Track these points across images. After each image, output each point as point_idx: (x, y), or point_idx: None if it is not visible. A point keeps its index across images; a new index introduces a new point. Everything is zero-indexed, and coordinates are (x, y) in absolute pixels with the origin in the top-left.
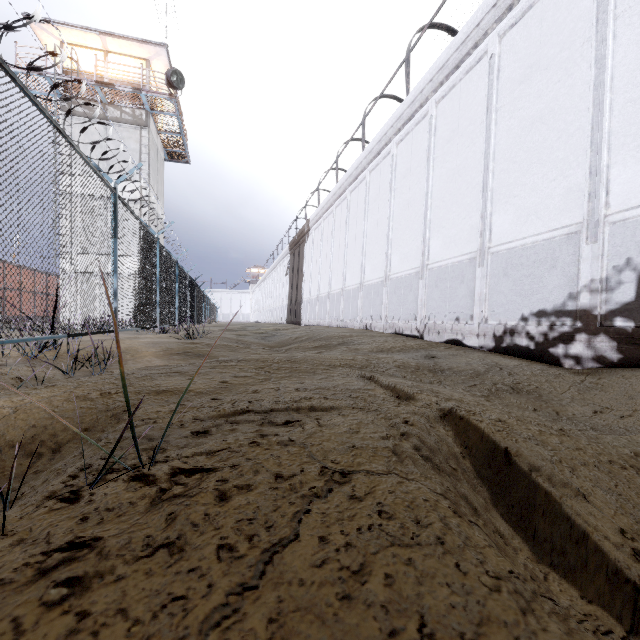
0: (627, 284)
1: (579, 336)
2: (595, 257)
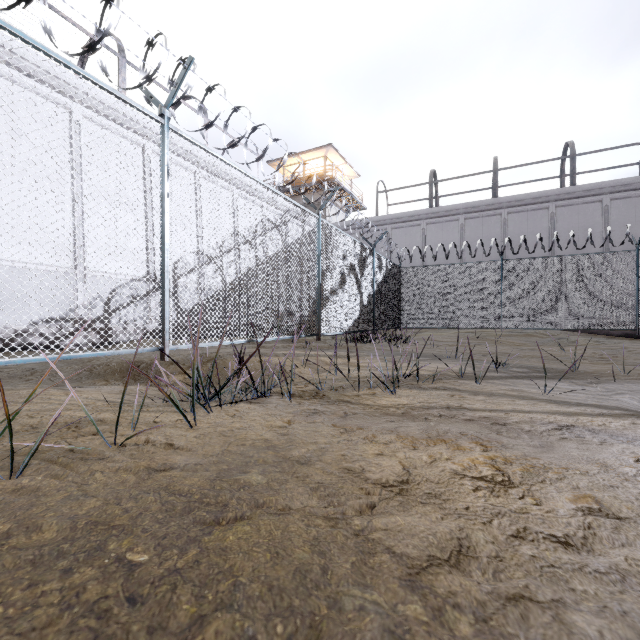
0: (100, 307)
1: (80, 333)
2: (86, 291)
